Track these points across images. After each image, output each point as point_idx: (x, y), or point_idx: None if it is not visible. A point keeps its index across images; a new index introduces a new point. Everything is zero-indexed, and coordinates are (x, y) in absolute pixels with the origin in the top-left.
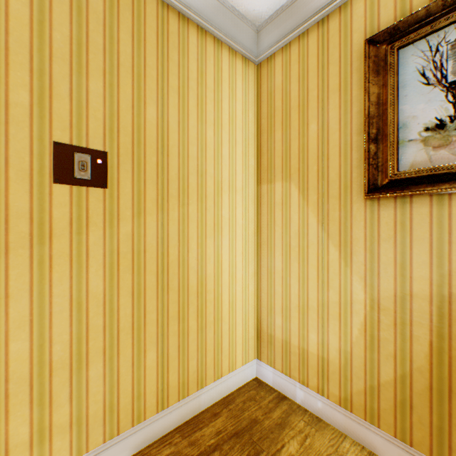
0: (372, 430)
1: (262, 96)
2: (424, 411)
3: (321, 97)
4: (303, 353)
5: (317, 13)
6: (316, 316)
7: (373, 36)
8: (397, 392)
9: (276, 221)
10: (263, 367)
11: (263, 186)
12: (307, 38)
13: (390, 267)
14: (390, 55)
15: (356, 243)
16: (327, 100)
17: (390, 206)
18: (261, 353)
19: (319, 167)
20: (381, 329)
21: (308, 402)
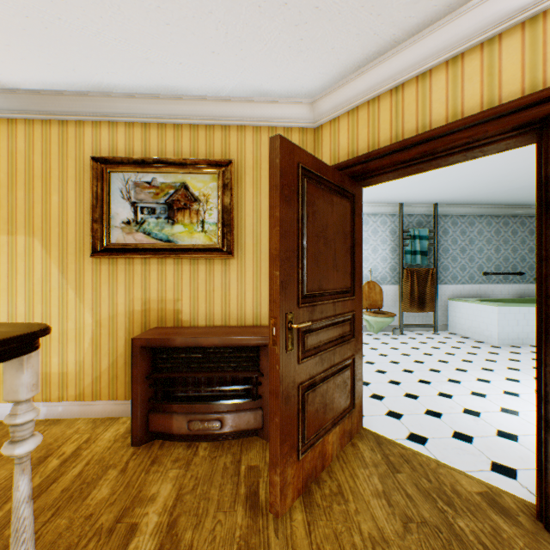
0: (98, 404)
1: (2, 151)
2: (123, 376)
3: (63, 178)
4: (47, 376)
5: (59, 114)
6: (59, 343)
7: (96, 157)
8: (111, 373)
9: (20, 270)
10: (4, 407)
11: (3, 236)
12: (51, 127)
13: (108, 300)
14: (106, 173)
15: (88, 286)
16: (67, 183)
17: (107, 263)
18: (1, 396)
19: (61, 230)
20: (103, 338)
21: (52, 412)
